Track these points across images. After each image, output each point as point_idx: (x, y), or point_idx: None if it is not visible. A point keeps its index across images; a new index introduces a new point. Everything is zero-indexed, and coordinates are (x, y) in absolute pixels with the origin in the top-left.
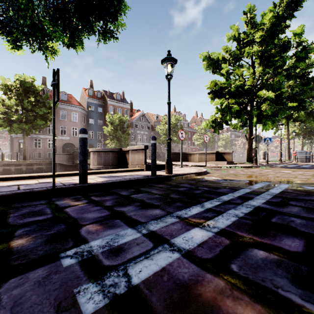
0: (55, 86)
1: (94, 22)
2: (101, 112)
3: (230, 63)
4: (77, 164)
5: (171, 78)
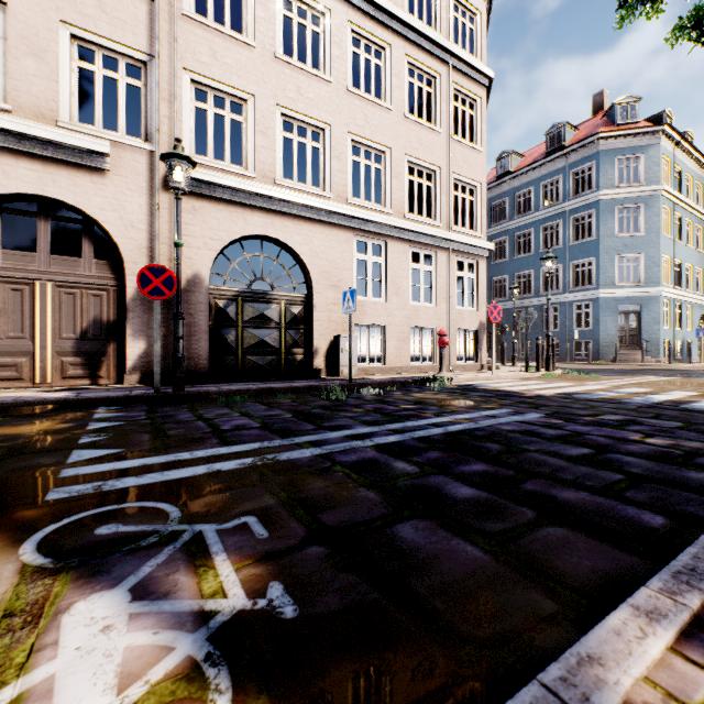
0: None
1: None
2: None
3: None
4: None
5: None
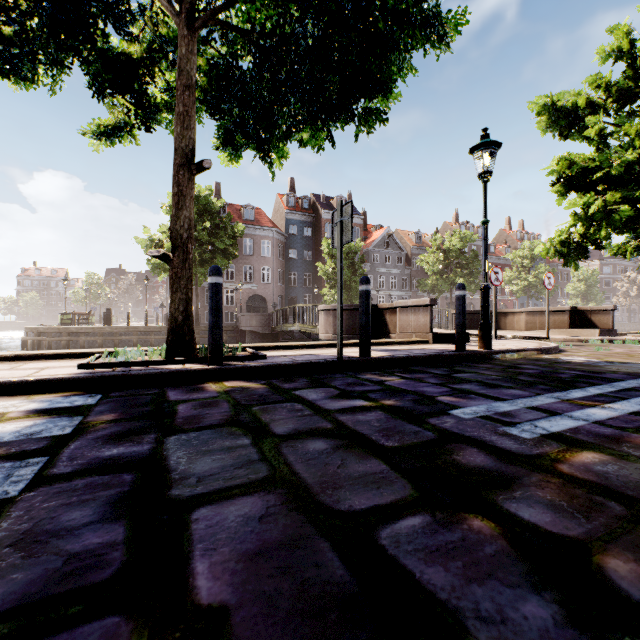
0: (342, 223)
1: (355, 104)
2: (309, 235)
3: (608, 110)
4: (279, 333)
5: (489, 176)
